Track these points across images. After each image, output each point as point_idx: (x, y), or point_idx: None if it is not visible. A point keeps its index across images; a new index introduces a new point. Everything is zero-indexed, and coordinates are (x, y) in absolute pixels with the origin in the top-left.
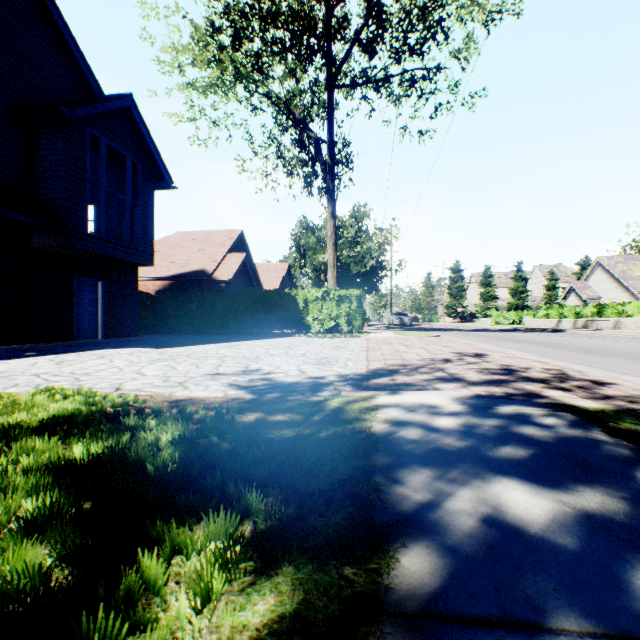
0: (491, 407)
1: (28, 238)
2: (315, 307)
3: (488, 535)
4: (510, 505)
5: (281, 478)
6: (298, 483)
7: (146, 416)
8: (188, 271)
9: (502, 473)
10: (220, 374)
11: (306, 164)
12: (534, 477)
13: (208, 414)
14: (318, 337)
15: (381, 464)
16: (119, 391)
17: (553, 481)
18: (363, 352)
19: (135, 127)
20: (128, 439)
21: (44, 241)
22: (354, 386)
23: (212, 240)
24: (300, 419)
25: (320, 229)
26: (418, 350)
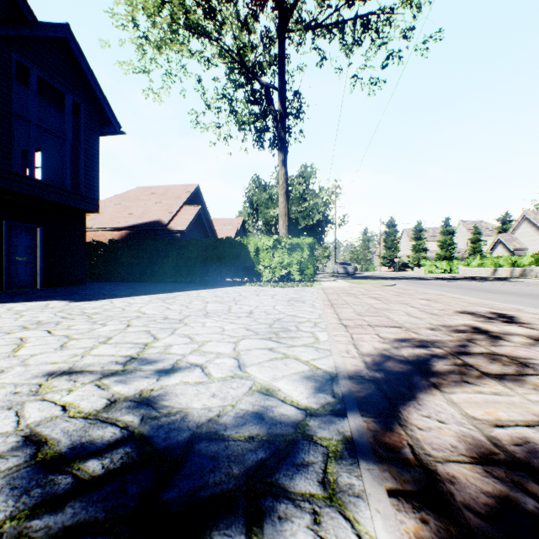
0: None
1: None
2: (266, 255)
3: None
4: None
5: None
6: None
7: None
8: (144, 222)
9: None
10: (68, 374)
11: (258, 116)
12: None
13: None
14: (269, 286)
15: None
16: None
17: None
18: (328, 309)
19: (75, 64)
20: None
21: None
22: (381, 460)
23: (169, 194)
24: None
25: (271, 186)
26: (401, 306)
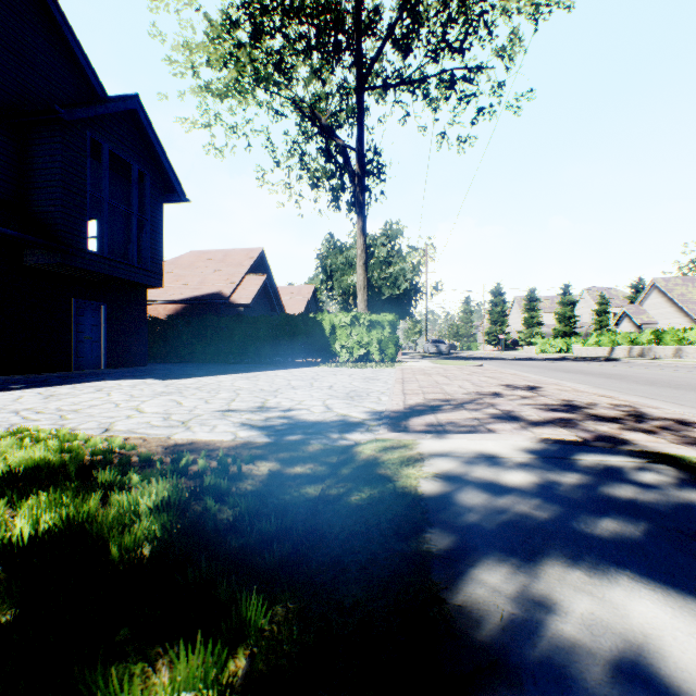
0: (567, 457)
1: (20, 256)
2: (343, 333)
3: None
4: (649, 632)
5: (296, 570)
6: (320, 582)
7: (129, 468)
8: (203, 294)
9: (615, 567)
10: (232, 411)
11: (333, 175)
12: (665, 575)
13: (210, 464)
14: (346, 367)
15: (438, 550)
16: (107, 433)
17: (695, 582)
18: (398, 384)
19: (142, 132)
20: (97, 503)
21: (38, 259)
22: (390, 426)
23: (230, 260)
24: (325, 472)
25: (349, 248)
26: (461, 382)
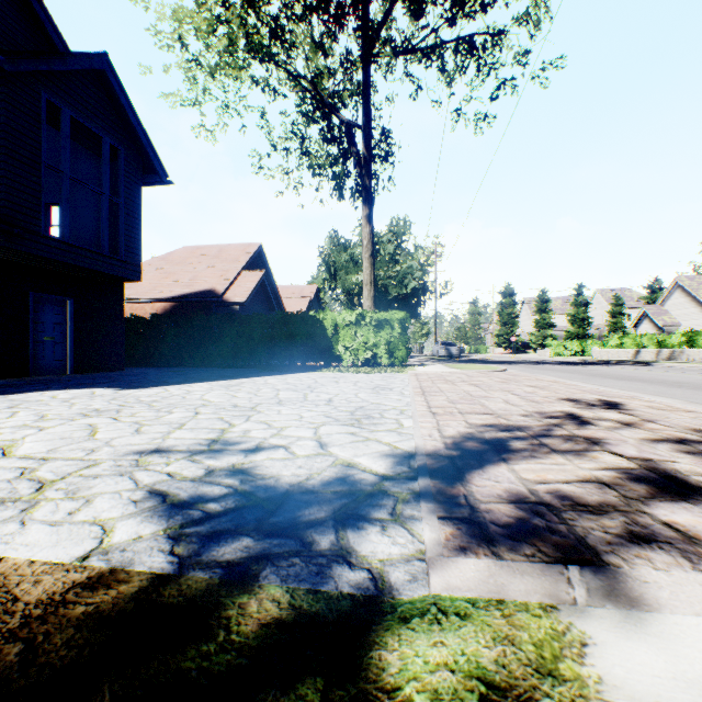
0: None
1: None
2: (347, 334)
3: None
4: None
5: None
6: None
7: None
8: (194, 291)
9: None
10: (158, 452)
11: (336, 159)
12: None
13: None
14: (351, 372)
15: None
16: None
17: None
18: (418, 397)
19: (114, 100)
20: None
21: None
22: (439, 503)
23: (225, 255)
24: None
25: (353, 245)
26: (502, 394)
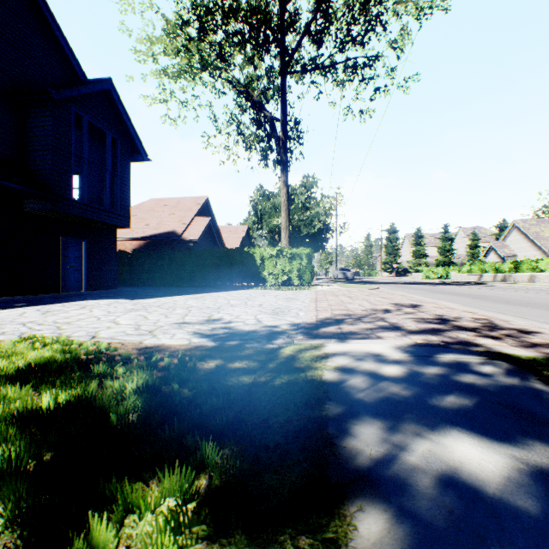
0: (431, 355)
1: (20, 203)
2: (270, 263)
3: (446, 497)
4: (463, 461)
5: (237, 428)
6: (253, 434)
7: (115, 364)
8: (161, 232)
9: (451, 424)
10: (186, 323)
11: (262, 140)
12: (482, 429)
13: (172, 361)
14: (273, 289)
15: (333, 415)
16: (94, 339)
17: (501, 433)
18: (312, 303)
19: (114, 107)
20: (96, 387)
21: (34, 206)
22: (305, 334)
23: (181, 205)
24: (256, 366)
25: (275, 196)
26: (360, 301)
